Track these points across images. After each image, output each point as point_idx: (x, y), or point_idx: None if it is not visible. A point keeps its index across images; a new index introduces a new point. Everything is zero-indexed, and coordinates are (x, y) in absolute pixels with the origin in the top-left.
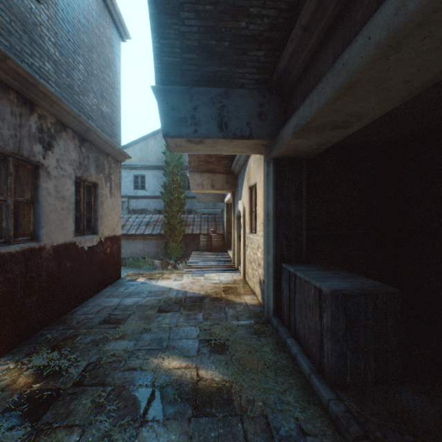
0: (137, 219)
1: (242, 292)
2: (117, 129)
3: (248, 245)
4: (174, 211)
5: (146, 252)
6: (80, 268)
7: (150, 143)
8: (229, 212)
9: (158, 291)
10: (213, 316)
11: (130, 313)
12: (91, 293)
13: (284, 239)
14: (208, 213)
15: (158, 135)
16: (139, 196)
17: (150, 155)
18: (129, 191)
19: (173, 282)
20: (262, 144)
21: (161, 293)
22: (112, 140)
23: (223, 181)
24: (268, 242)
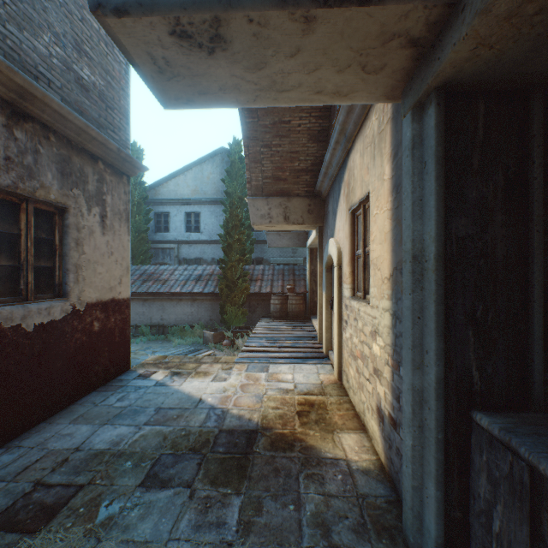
0: (185, 271)
1: (338, 421)
2: (119, 118)
3: (349, 321)
4: (233, 260)
5: (196, 318)
6: (8, 369)
7: (207, 169)
8: (314, 261)
9: (174, 407)
10: (264, 517)
11: (81, 485)
12: (45, 411)
13: (469, 329)
14: (285, 263)
15: (217, 157)
16: (192, 241)
17: (206, 184)
18: (179, 234)
19: (209, 383)
20: (405, 37)
21: (176, 416)
22: (108, 135)
23: (303, 210)
24: (418, 334)
